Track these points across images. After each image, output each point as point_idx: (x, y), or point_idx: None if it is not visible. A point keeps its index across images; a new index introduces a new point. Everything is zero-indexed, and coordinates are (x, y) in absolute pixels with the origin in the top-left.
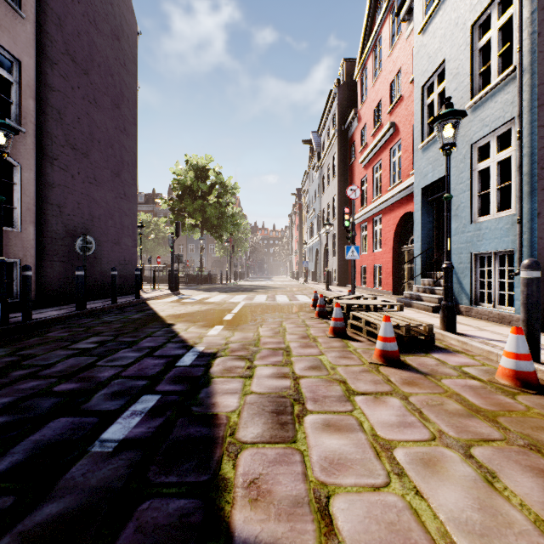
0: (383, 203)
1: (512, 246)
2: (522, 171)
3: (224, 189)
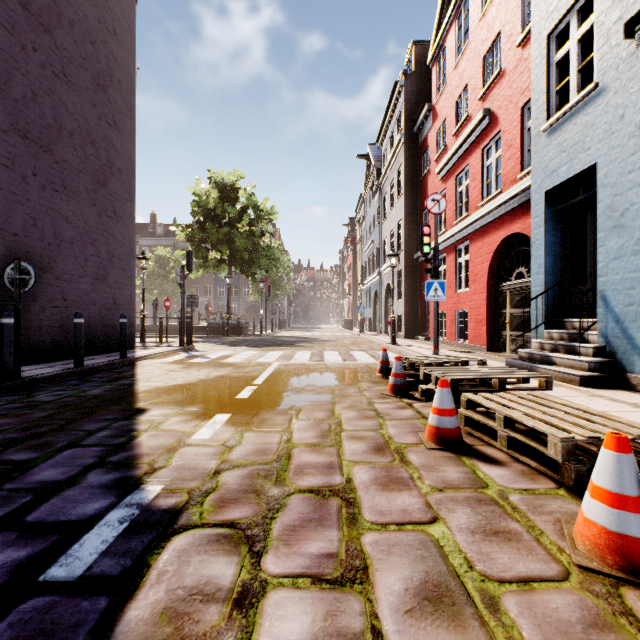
0: (472, 224)
1: None
2: None
3: (258, 215)
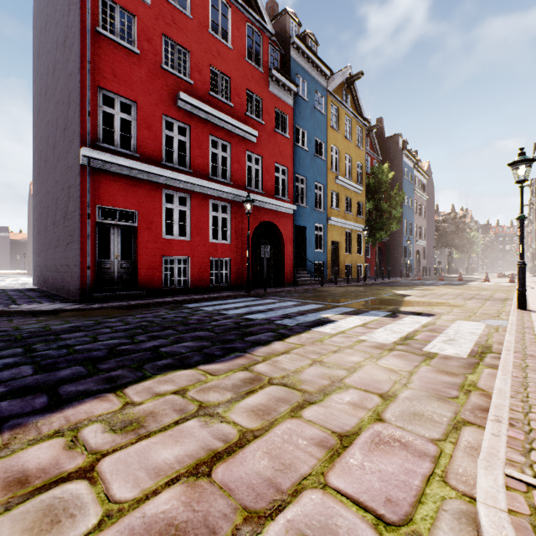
0: None
1: None
2: None
3: (464, 226)
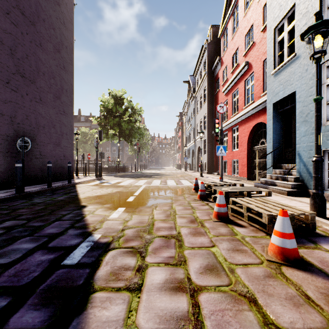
0: (240, 117)
1: None
2: None
3: (133, 111)
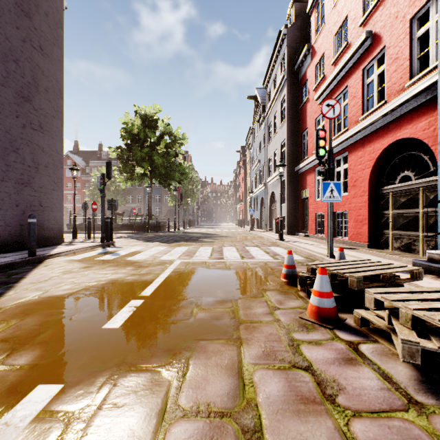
0: (353, 136)
1: None
2: None
3: (173, 139)
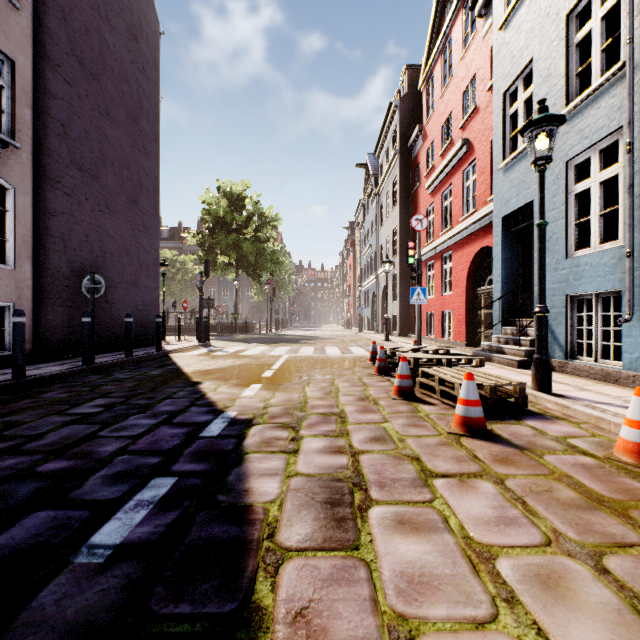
0: (454, 236)
1: (619, 286)
2: (633, 192)
3: (264, 222)
